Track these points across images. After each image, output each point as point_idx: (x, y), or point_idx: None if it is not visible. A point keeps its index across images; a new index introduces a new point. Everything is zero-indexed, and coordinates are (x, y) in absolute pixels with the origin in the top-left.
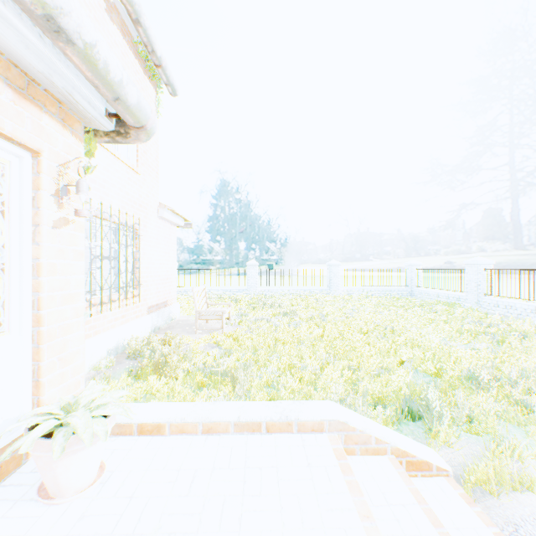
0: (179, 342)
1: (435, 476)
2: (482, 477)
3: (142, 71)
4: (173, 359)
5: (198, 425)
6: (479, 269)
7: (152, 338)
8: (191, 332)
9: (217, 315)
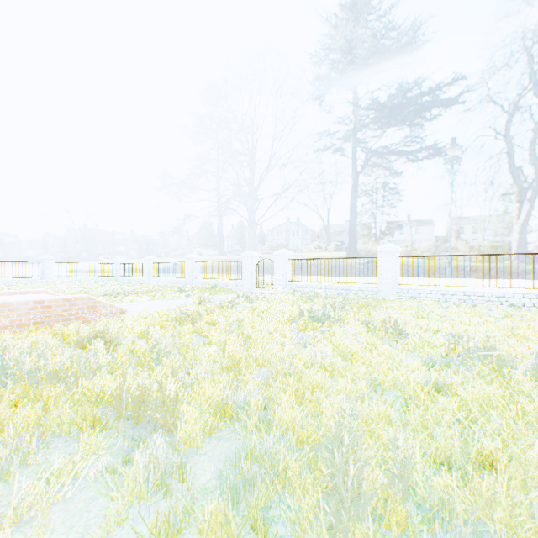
0: None
1: None
2: None
3: None
4: None
5: None
6: (151, 262)
7: None
8: None
9: None
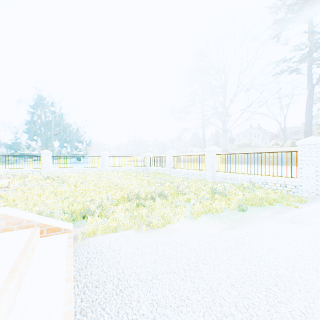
0: None
1: (63, 233)
2: (93, 231)
3: None
4: None
5: None
6: (171, 156)
7: None
8: None
9: None
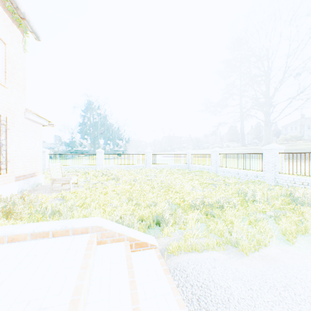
0: (32, 197)
1: (150, 249)
2: (176, 247)
3: (10, 20)
4: (21, 206)
5: (4, 238)
6: (217, 154)
7: (12, 196)
8: (48, 192)
9: (66, 180)
